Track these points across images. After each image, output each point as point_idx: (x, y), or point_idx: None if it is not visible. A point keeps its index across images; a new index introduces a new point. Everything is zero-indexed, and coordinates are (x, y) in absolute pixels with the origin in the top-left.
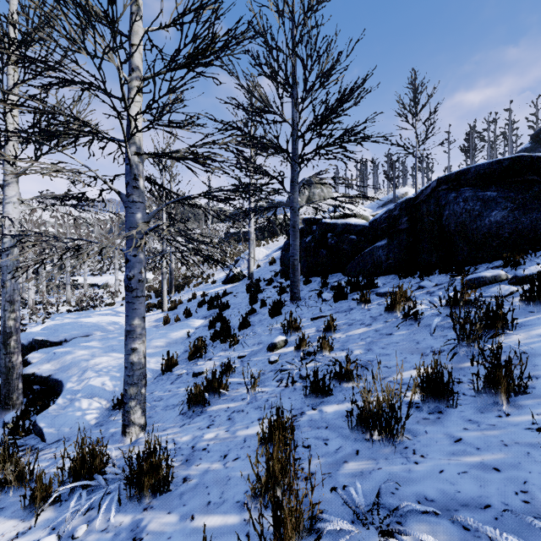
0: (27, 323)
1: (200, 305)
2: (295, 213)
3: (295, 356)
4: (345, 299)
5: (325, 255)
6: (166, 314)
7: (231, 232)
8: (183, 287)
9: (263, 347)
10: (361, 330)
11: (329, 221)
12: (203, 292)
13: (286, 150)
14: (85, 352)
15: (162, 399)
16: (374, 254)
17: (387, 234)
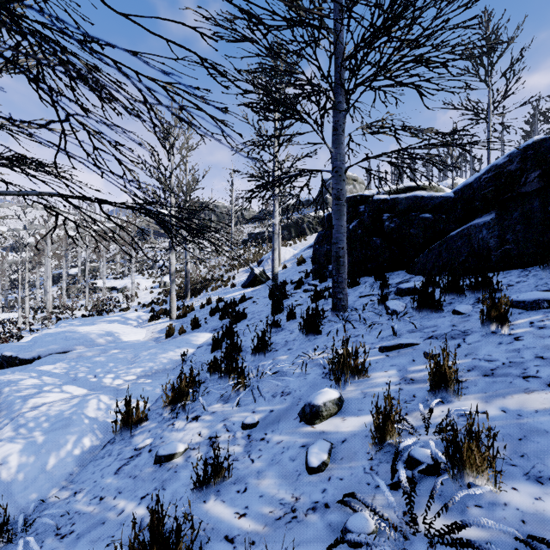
0: (40, 328)
1: (212, 313)
2: (340, 177)
3: (371, 456)
4: (436, 312)
5: (378, 246)
6: (173, 323)
7: (255, 233)
8: (199, 291)
9: (291, 404)
10: (543, 397)
11: (385, 197)
12: (218, 297)
13: (328, 73)
14: (34, 382)
15: (70, 532)
16: (473, 238)
17: (494, 204)
